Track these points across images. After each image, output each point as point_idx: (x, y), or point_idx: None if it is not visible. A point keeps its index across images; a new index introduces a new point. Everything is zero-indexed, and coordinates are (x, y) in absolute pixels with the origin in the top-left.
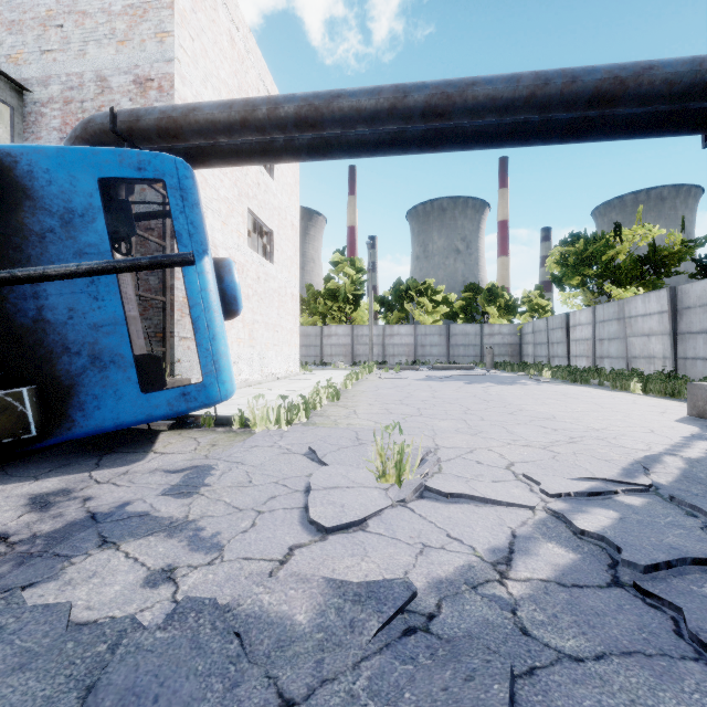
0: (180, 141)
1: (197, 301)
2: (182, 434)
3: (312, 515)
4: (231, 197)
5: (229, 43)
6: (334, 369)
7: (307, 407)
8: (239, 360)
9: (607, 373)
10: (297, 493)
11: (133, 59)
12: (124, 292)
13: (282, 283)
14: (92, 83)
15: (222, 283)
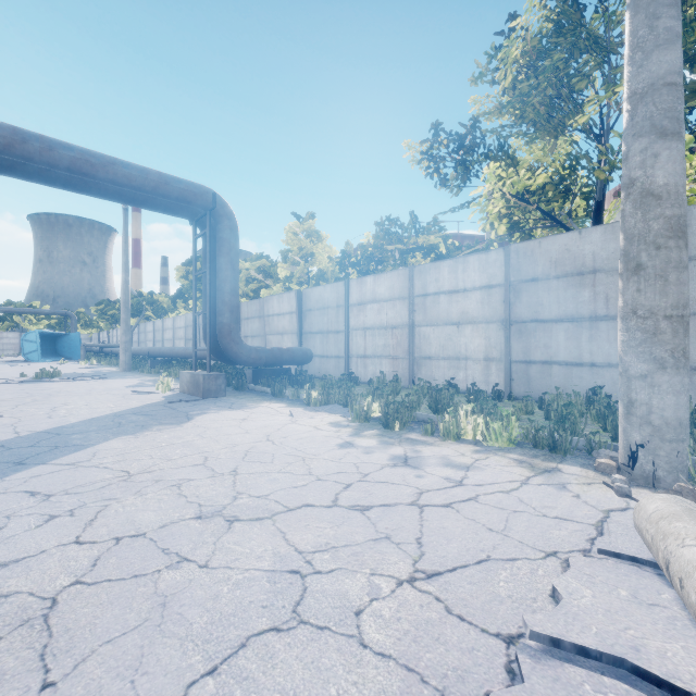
0: None
1: None
2: None
3: None
4: None
5: None
6: None
7: None
8: None
9: None
10: None
11: None
12: None
13: None
14: None
15: None
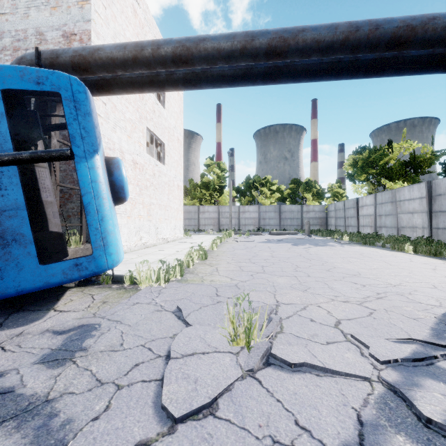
0: (89, 74)
1: (88, 190)
2: (84, 291)
3: (163, 398)
4: (134, 119)
5: (132, 14)
6: (206, 234)
7: (181, 267)
8: (140, 230)
9: (385, 238)
10: (159, 359)
11: (62, 19)
12: (42, 183)
13: (171, 178)
14: (33, 36)
15: (112, 176)
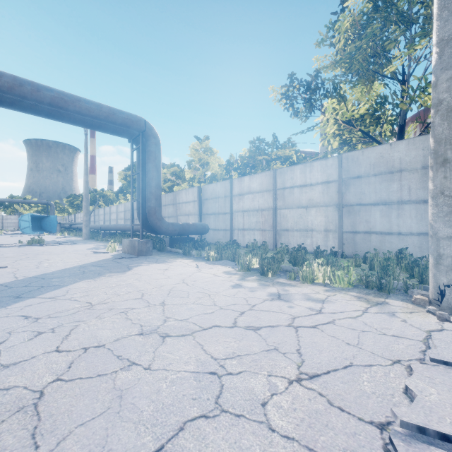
0: None
1: None
2: None
3: None
4: None
5: None
6: None
7: None
8: None
9: None
10: None
11: None
12: None
13: None
14: None
15: None
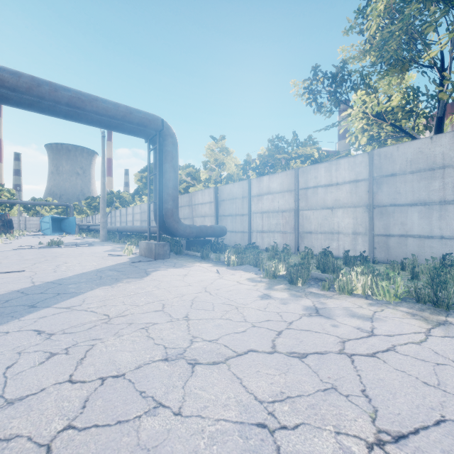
0: None
1: None
2: None
3: None
4: None
5: None
6: None
7: None
8: None
9: None
10: None
11: None
12: None
13: None
14: None
15: None
